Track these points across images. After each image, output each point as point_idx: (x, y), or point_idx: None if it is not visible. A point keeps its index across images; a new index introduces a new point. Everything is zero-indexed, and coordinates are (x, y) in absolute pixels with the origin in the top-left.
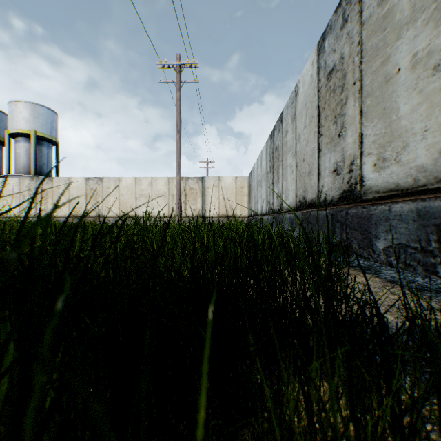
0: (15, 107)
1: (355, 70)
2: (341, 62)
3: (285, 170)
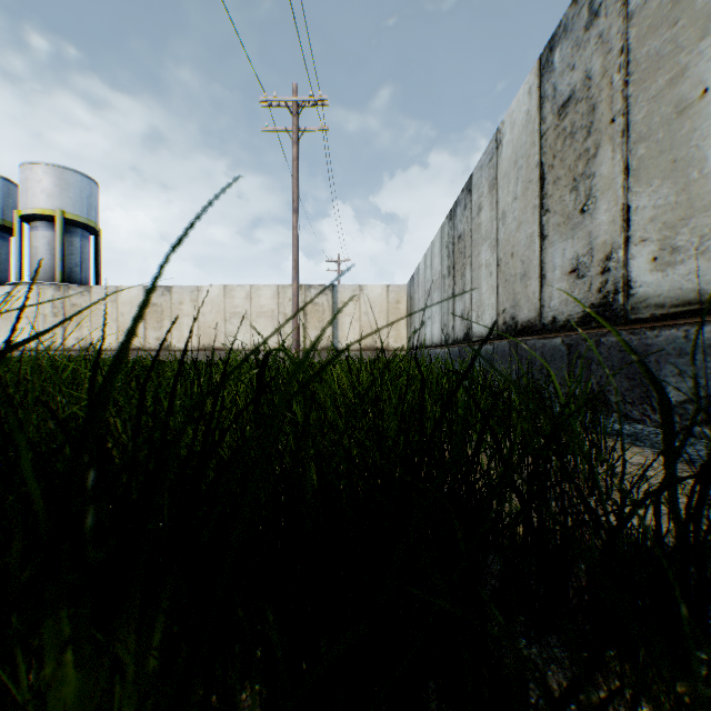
0: (30, 173)
1: (615, 97)
2: (586, 85)
3: (477, 272)
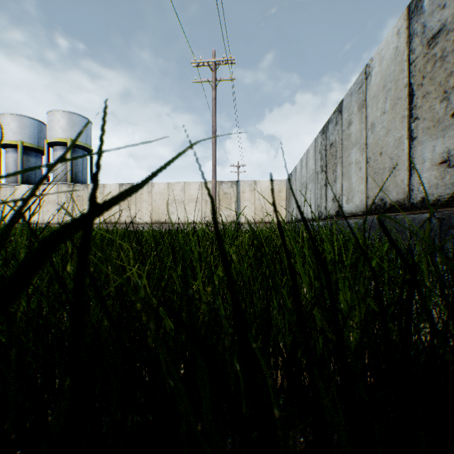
0: (53, 117)
1: None
2: None
3: (347, 168)
